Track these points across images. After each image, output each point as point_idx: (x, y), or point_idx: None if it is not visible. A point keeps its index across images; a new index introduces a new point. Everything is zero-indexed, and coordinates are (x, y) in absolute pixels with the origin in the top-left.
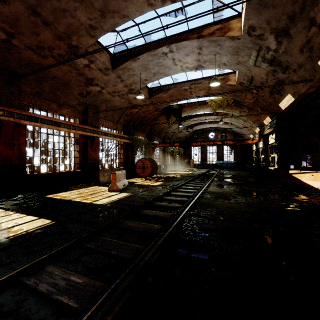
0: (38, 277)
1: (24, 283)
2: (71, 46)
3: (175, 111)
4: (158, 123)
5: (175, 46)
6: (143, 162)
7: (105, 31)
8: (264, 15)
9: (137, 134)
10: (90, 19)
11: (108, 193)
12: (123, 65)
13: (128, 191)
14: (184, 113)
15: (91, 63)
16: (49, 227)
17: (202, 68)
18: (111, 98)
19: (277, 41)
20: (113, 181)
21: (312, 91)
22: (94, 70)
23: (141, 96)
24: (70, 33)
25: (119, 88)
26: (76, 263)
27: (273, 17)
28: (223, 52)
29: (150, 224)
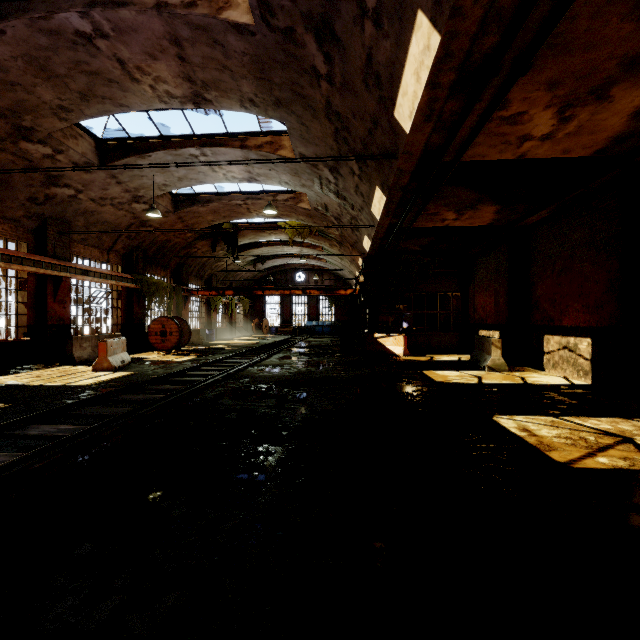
0: (23, 430)
1: (10, 434)
2: (19, 127)
3: (227, 234)
4: (196, 252)
5: (209, 150)
6: (163, 324)
7: (87, 116)
8: (311, 149)
9: (152, 271)
10: (61, 99)
11: (92, 374)
12: (122, 162)
13: (130, 369)
14: (245, 239)
15: (58, 154)
16: (6, 409)
17: (257, 182)
18: (96, 208)
19: (333, 176)
20: (102, 355)
21: (382, 236)
22: (64, 163)
23: (155, 214)
24: (21, 111)
25: (114, 194)
26: (62, 424)
27: (320, 153)
28: (280, 170)
29: (155, 395)
